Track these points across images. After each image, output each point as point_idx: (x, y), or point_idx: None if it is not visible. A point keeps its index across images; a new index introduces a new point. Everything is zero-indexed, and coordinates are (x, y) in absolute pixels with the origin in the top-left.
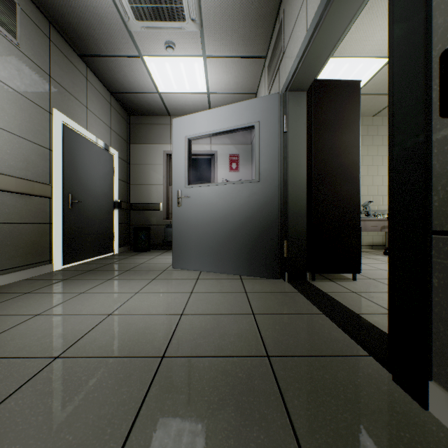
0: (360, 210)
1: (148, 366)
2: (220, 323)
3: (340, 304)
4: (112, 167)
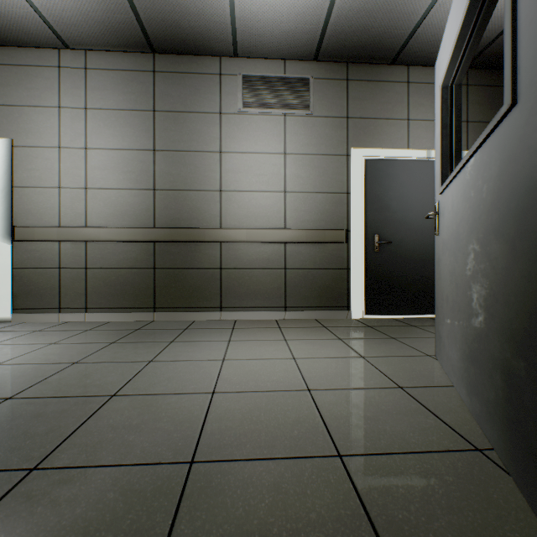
0: None
1: (104, 391)
2: (171, 422)
3: None
4: None
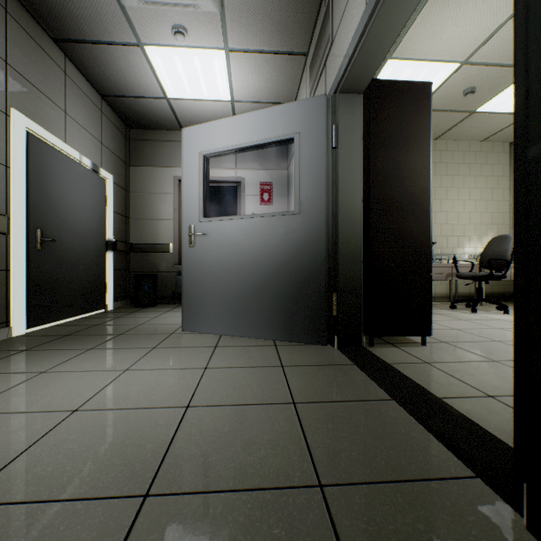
0: (430, 253)
1: (115, 519)
2: (244, 420)
3: (414, 383)
4: (103, 195)
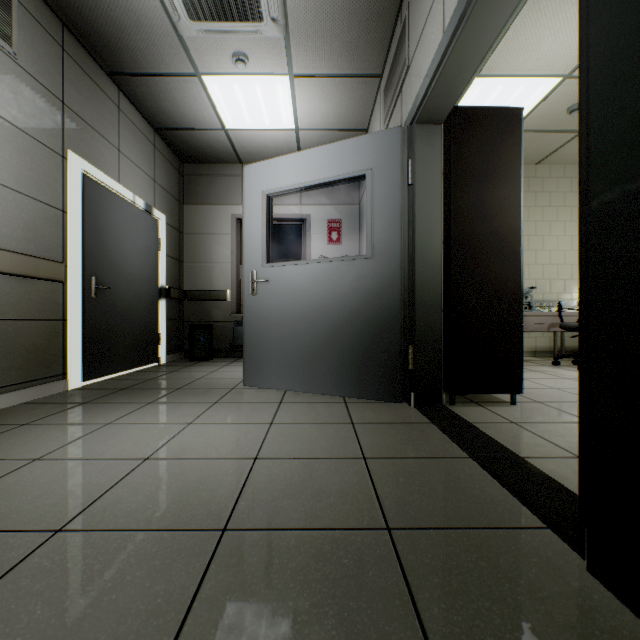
0: (521, 300)
1: (199, 546)
2: (313, 472)
3: (495, 442)
4: (157, 238)
